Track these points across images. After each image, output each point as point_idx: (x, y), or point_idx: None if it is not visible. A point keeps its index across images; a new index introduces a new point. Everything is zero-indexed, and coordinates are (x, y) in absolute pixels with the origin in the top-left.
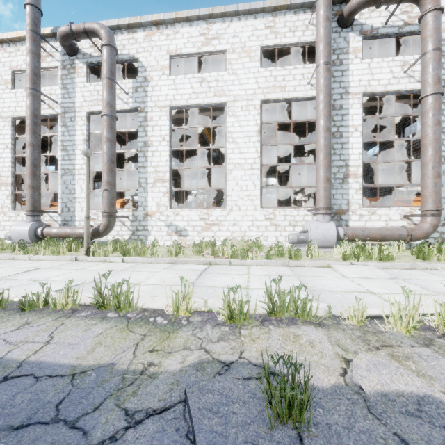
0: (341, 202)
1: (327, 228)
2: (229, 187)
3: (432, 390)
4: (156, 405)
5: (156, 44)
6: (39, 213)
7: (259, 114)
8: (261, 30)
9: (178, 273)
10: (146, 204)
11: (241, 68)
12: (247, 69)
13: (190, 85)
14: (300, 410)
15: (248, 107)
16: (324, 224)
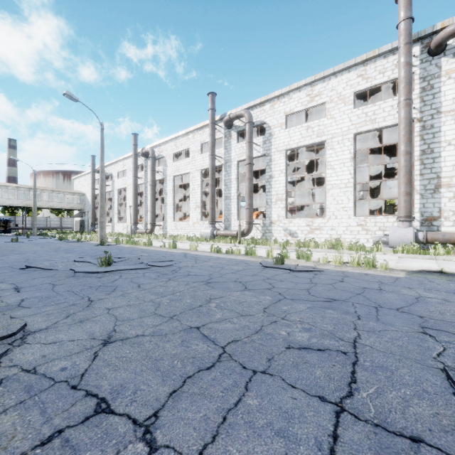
0: (431, 210)
1: (404, 232)
2: (327, 202)
3: (313, 265)
4: (257, 262)
5: (277, 110)
6: (215, 223)
7: (352, 144)
8: (354, 79)
9: (277, 251)
10: (271, 215)
11: (337, 112)
12: (342, 112)
13: (299, 133)
14: (281, 264)
15: (343, 141)
16: (402, 229)
